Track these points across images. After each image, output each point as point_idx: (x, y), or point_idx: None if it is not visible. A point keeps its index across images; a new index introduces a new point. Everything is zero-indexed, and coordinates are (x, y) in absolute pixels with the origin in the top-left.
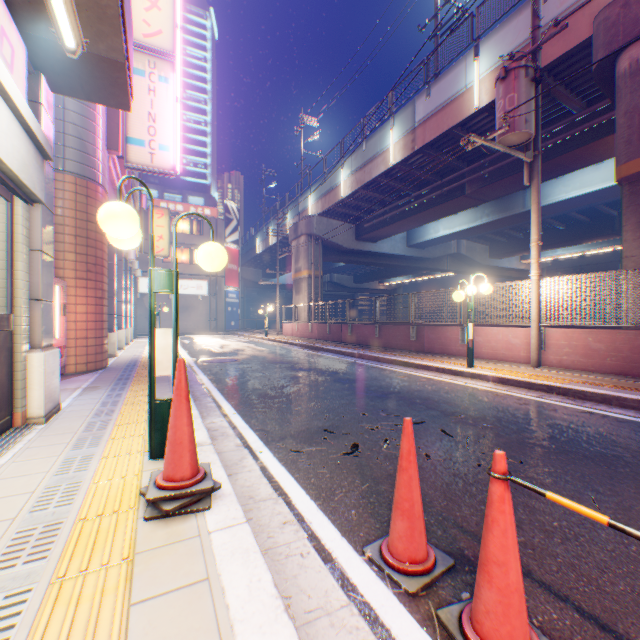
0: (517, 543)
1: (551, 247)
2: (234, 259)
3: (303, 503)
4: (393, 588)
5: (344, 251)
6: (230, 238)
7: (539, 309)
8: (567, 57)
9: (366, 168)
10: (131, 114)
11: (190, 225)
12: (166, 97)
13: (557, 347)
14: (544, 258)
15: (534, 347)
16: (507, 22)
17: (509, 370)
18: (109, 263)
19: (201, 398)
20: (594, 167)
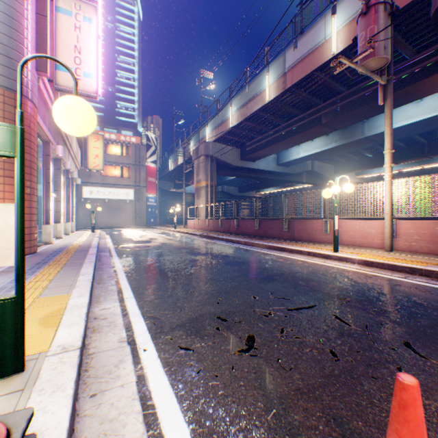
0: None
1: (378, 166)
2: (153, 174)
3: None
4: None
5: (232, 168)
6: (150, 159)
7: (392, 204)
8: (406, 10)
9: (248, 105)
10: (60, 46)
11: (121, 149)
12: (89, 34)
13: (407, 235)
14: (372, 174)
15: (388, 235)
16: None
17: (369, 254)
18: (45, 169)
19: (106, 281)
20: (416, 104)
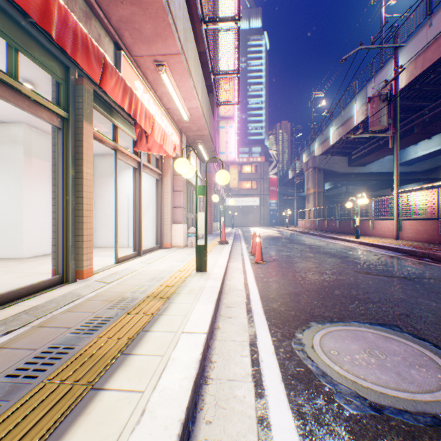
0: (274, 254)
1: None
2: (274, 184)
3: (244, 250)
4: (248, 253)
5: (339, 174)
6: (271, 172)
7: (397, 210)
8: None
9: (342, 126)
10: (220, 143)
11: (249, 168)
12: (231, 133)
13: (406, 230)
14: None
15: (394, 230)
16: (410, 40)
17: (373, 240)
18: None
19: (237, 241)
20: None
